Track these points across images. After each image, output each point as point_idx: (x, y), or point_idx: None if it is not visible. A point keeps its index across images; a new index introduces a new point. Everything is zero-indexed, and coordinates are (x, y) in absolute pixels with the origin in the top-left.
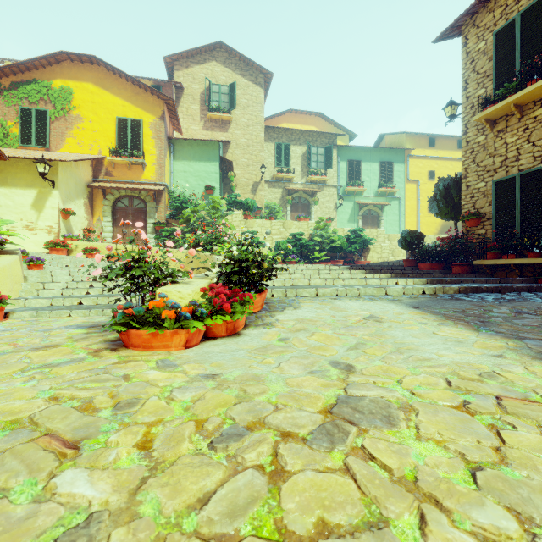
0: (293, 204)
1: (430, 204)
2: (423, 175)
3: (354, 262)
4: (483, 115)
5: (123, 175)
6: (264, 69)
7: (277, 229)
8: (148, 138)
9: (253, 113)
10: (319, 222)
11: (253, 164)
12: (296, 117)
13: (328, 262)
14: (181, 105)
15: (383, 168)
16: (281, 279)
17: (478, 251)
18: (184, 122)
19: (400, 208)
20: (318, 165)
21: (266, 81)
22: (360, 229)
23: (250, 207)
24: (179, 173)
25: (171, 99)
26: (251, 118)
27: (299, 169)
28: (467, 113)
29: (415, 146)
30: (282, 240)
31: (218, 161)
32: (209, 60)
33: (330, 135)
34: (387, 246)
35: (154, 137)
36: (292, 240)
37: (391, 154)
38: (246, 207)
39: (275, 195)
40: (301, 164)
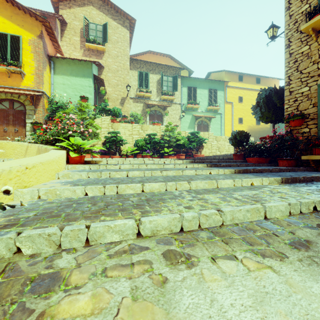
0: (151, 115)
1: (254, 110)
2: (235, 99)
3: (193, 155)
4: (312, 23)
5: (3, 81)
6: (129, 16)
7: (137, 130)
8: (27, 52)
9: (121, 47)
10: (168, 126)
11: (121, 84)
12: (154, 56)
13: (174, 156)
14: (65, 36)
15: (210, 93)
16: (113, 179)
17: (306, 147)
18: (67, 49)
19: (221, 120)
20: (168, 89)
21: (131, 26)
22: (197, 132)
23: (116, 114)
24: (59, 85)
25: (46, 21)
26: (120, 51)
27: (155, 91)
28: (290, 29)
29: (230, 80)
30: (140, 138)
31: (91, 77)
32: (87, 5)
33: (176, 68)
34: (215, 144)
35: (33, 52)
36: (147, 139)
37: (216, 84)
38: (113, 113)
39: (138, 108)
40: (157, 87)
